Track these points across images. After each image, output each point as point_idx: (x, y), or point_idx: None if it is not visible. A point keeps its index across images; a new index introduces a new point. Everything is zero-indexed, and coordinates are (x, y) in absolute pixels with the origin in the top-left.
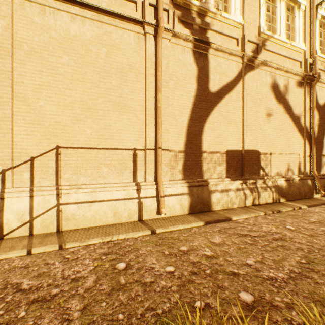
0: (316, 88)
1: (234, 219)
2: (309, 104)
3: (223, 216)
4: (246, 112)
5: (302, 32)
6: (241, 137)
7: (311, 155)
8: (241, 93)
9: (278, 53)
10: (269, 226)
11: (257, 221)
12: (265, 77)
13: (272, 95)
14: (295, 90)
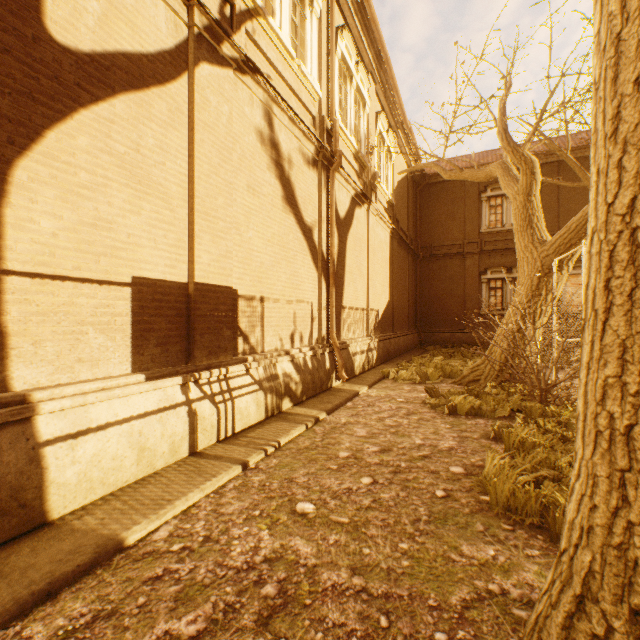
0: (335, 182)
1: (142, 534)
2: (327, 207)
3: (89, 544)
4: (200, 175)
5: (317, 61)
6: (188, 246)
7: (329, 306)
8: (187, 112)
9: (278, 68)
10: (255, 528)
11: (220, 514)
12: (251, 108)
13: (267, 161)
14: (307, 171)
